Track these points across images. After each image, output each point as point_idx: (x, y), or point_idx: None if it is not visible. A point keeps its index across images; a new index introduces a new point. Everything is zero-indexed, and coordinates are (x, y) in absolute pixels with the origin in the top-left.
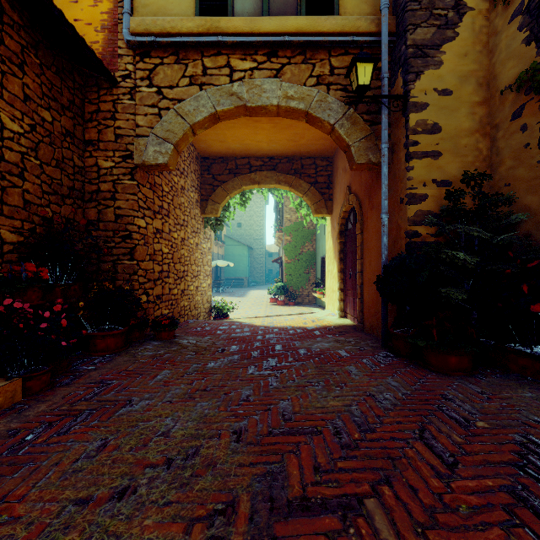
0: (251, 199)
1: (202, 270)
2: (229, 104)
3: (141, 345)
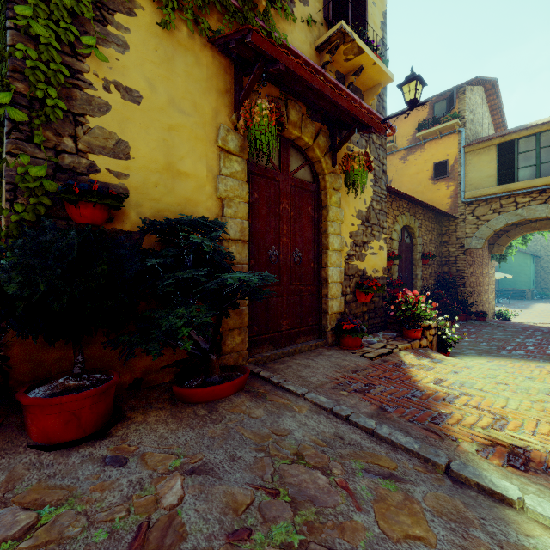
0: None
1: (489, 288)
2: (515, 219)
3: (471, 321)
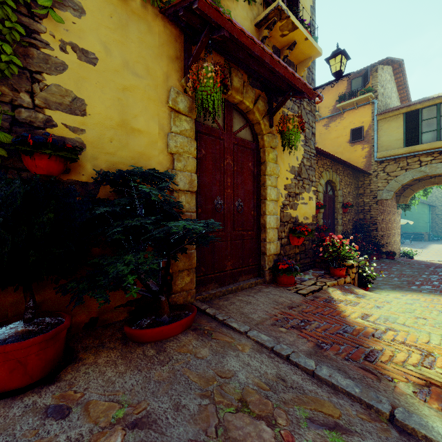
0: None
1: (396, 232)
2: (419, 175)
3: (383, 259)
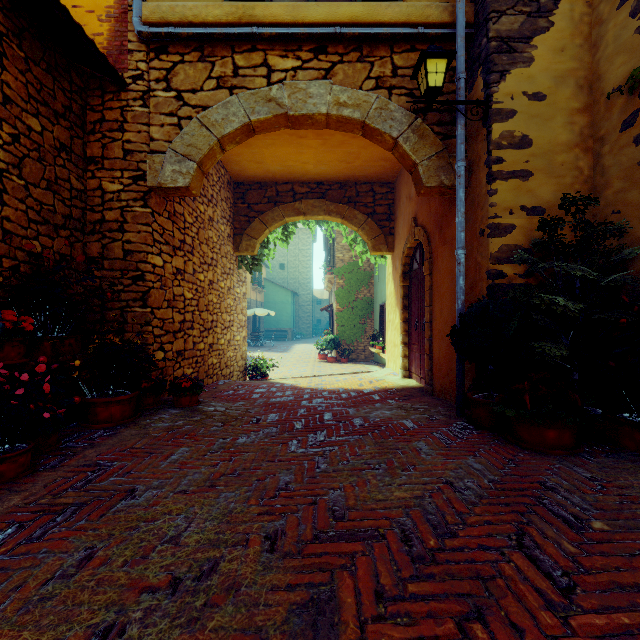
0: (296, 235)
1: (236, 320)
2: (266, 112)
3: (155, 414)
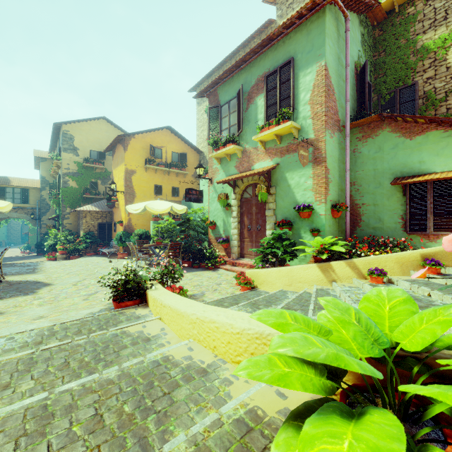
0: None
1: None
2: (5, 217)
3: None
